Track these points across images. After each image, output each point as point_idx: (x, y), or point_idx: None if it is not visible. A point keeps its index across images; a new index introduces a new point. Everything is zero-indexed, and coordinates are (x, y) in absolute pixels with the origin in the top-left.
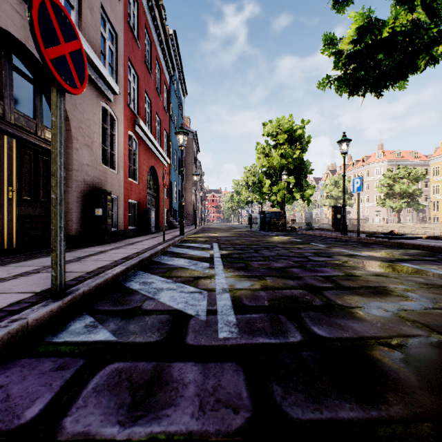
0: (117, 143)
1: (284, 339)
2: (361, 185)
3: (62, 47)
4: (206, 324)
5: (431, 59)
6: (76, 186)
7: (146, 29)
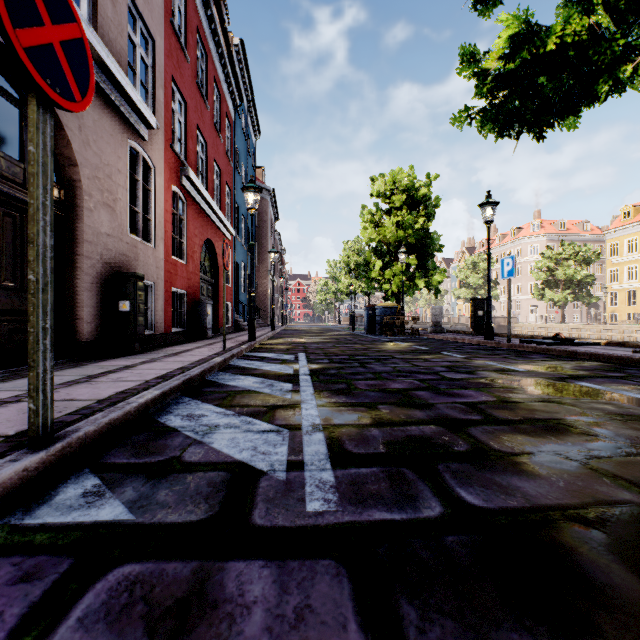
0: (154, 204)
1: (415, 512)
2: (514, 268)
3: (47, 30)
4: (286, 488)
5: (616, 85)
6: (89, 266)
7: (199, 35)
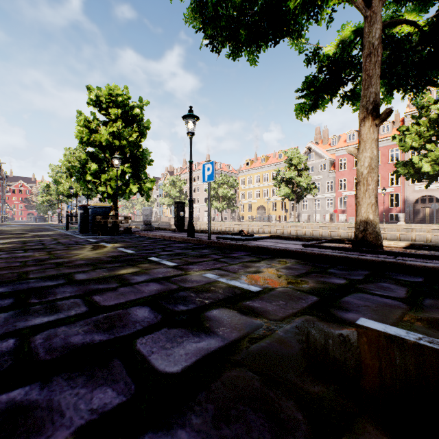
0: None
1: None
2: (214, 172)
3: None
4: None
5: (305, 4)
6: None
7: None
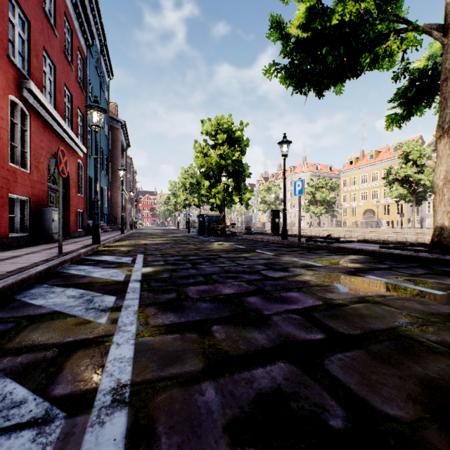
0: None
1: None
2: (303, 188)
3: None
4: None
5: (373, 59)
6: None
7: None
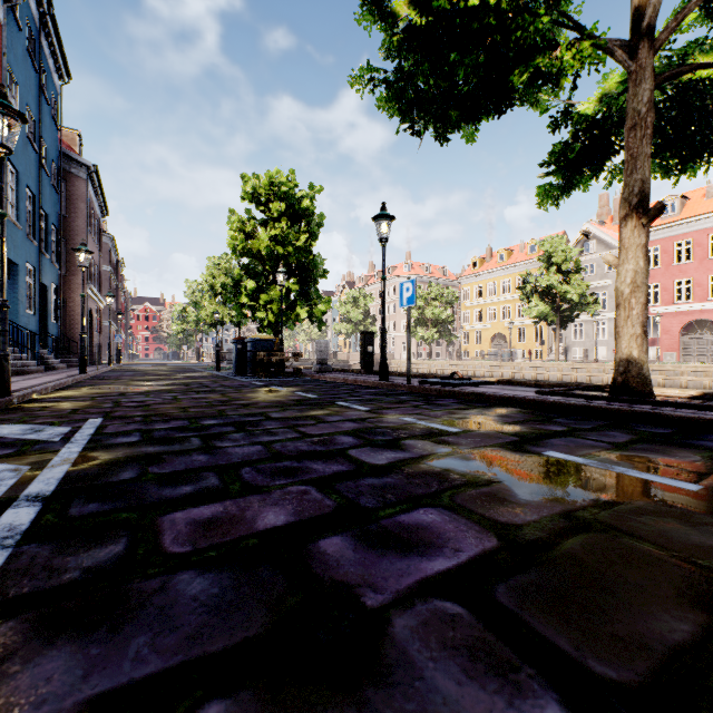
0: None
1: None
2: (415, 294)
3: None
4: None
5: (532, 79)
6: None
7: None
